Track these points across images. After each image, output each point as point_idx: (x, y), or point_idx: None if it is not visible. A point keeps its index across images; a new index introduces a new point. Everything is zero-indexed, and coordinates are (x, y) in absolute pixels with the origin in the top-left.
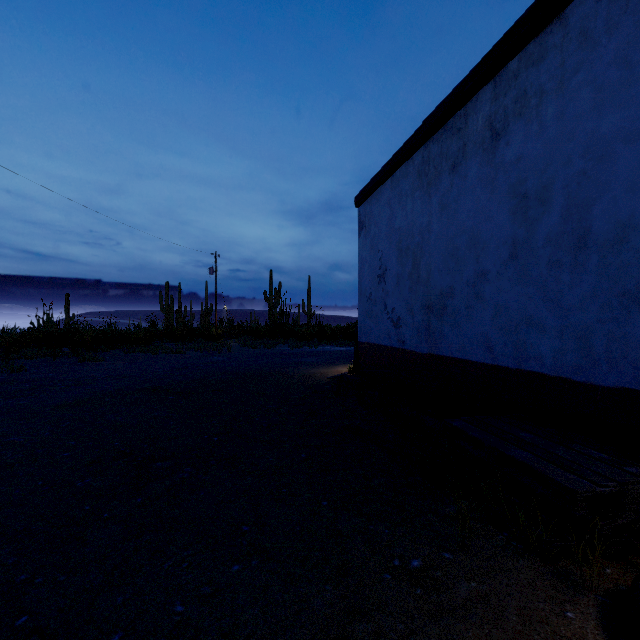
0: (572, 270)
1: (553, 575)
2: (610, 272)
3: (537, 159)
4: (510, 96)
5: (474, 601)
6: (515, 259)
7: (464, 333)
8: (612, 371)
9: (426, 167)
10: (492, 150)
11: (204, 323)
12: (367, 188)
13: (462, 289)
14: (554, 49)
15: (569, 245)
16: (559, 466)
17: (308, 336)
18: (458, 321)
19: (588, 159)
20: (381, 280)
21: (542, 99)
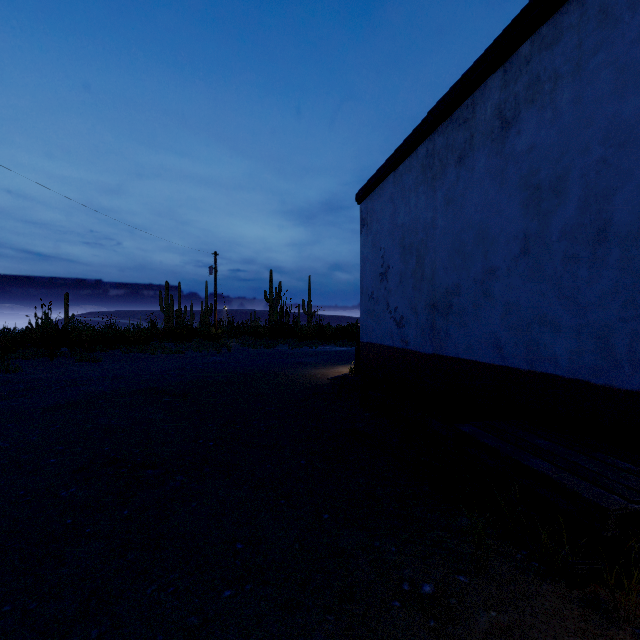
0: (590, 265)
1: (582, 603)
2: (634, 266)
3: (551, 148)
4: (521, 82)
5: (495, 635)
6: (527, 254)
7: (471, 333)
8: (636, 373)
9: (431, 160)
10: (502, 140)
11: (204, 323)
12: (369, 184)
13: (469, 287)
14: (570, 30)
15: (587, 238)
16: (584, 478)
17: (308, 336)
18: (465, 320)
19: (608, 146)
20: (383, 278)
21: (557, 84)
